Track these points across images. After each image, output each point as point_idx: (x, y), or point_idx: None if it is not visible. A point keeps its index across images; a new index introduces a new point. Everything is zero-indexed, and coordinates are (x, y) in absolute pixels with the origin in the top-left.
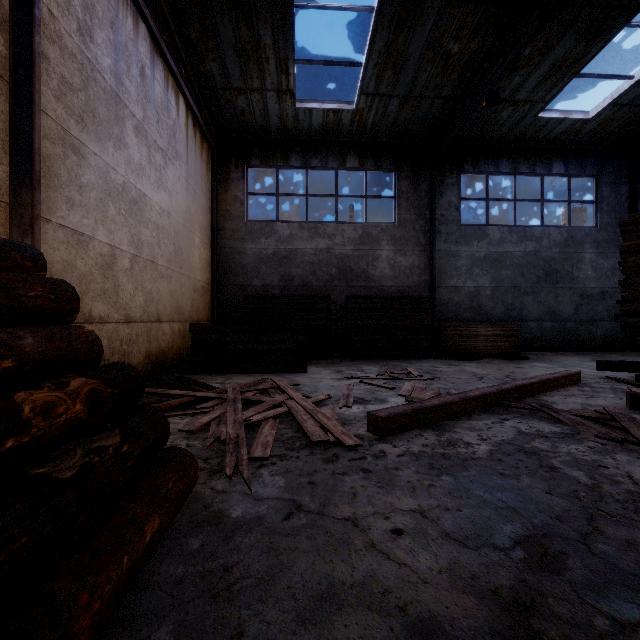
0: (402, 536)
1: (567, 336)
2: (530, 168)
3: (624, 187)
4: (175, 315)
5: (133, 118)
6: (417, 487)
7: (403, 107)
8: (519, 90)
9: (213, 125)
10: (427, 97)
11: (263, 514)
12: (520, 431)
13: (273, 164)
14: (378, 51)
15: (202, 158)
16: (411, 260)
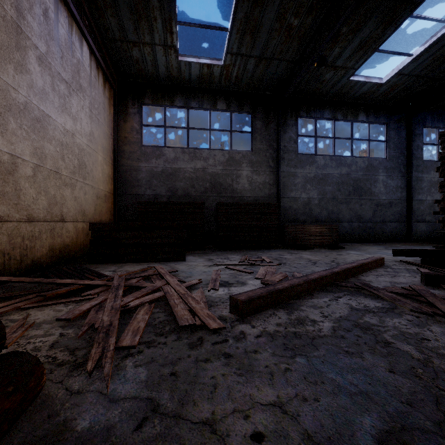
0: (263, 444)
1: (368, 232)
2: (344, 116)
3: (403, 132)
4: (79, 216)
5: (36, 49)
6: (275, 373)
7: (258, 66)
8: (338, 58)
9: (114, 70)
10: (275, 59)
11: (113, 423)
12: (352, 307)
13: (162, 103)
14: (240, 20)
15: (105, 95)
16: (263, 178)
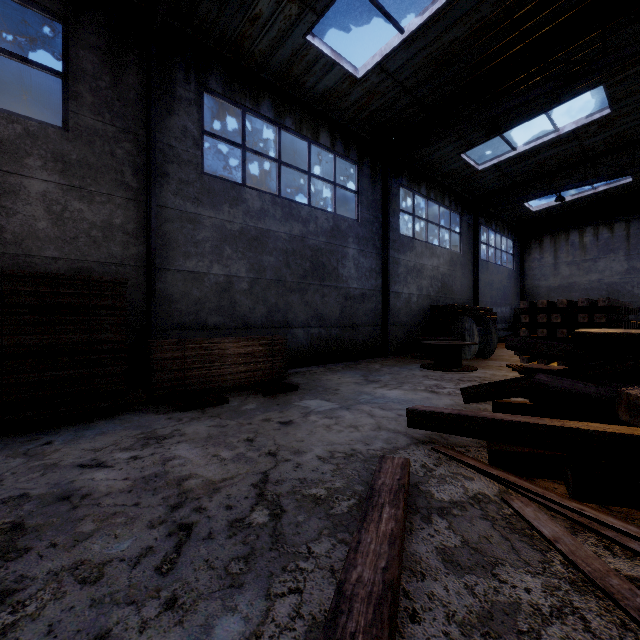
0: None
1: (333, 345)
2: (297, 125)
3: (379, 184)
4: None
5: None
6: None
7: None
8: None
9: None
10: None
11: None
12: None
13: None
14: None
15: None
16: (106, 212)
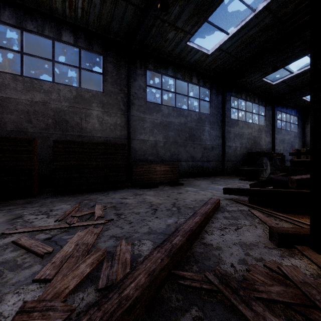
0: None
1: (198, 169)
2: (182, 76)
3: (220, 97)
4: None
5: None
6: None
7: (105, 1)
8: (178, 19)
9: None
10: None
11: None
12: None
13: None
14: None
15: None
16: (115, 120)
